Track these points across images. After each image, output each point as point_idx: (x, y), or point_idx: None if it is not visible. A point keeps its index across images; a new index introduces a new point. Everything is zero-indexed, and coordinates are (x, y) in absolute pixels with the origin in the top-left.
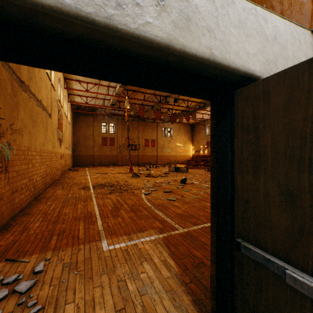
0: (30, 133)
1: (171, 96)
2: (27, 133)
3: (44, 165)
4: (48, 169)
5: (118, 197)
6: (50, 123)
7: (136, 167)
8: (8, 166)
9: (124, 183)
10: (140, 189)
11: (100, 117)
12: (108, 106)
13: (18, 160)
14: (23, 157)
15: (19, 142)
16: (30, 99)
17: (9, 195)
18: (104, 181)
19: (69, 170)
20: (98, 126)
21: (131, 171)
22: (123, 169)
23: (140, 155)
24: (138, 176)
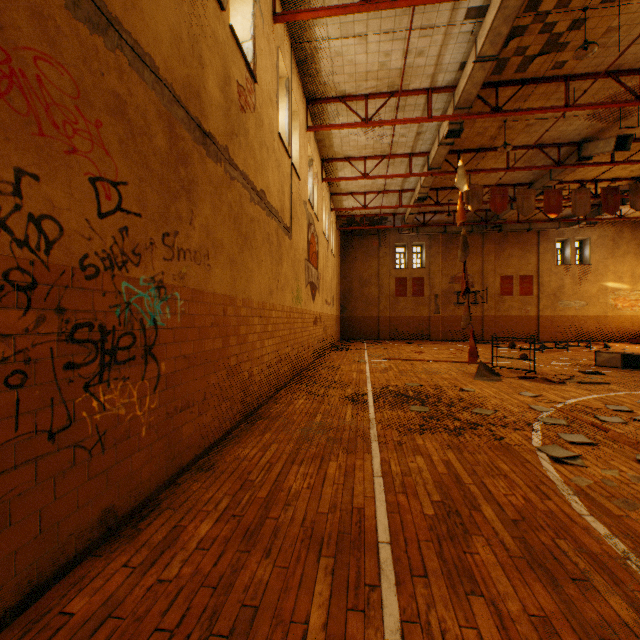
0: (232, 263)
1: (601, 137)
2: (221, 263)
3: (272, 339)
4: (282, 348)
5: (448, 454)
6: (288, 248)
7: (477, 345)
8: (154, 343)
9: (459, 394)
10: (519, 426)
11: (391, 235)
12: (410, 206)
13: (192, 328)
14: (210, 320)
15: (195, 281)
16: (232, 183)
17: (158, 421)
18: (402, 383)
19: (332, 348)
20: (387, 256)
21: (474, 361)
22: (447, 352)
23: (488, 317)
24: (494, 376)
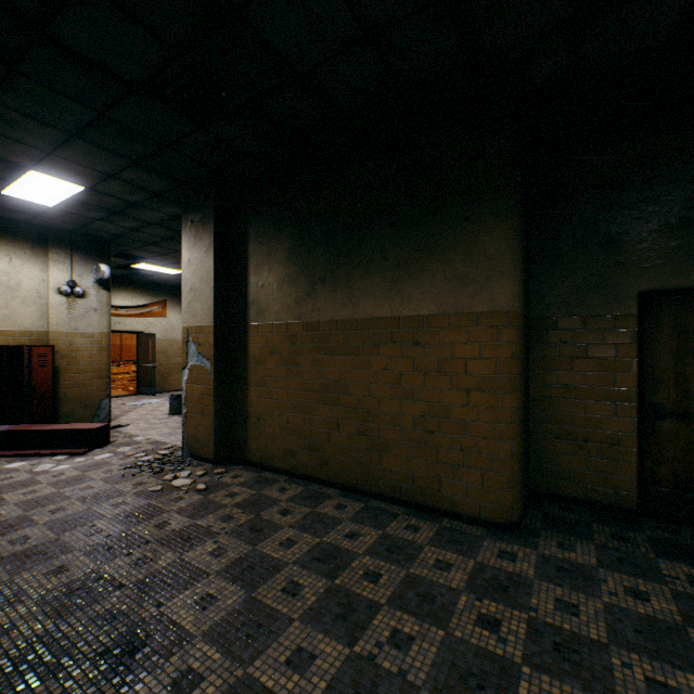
0: None
1: None
2: None
3: None
4: None
5: None
6: None
7: None
8: None
9: None
10: None
11: None
12: None
13: None
14: None
15: None
16: None
17: None
18: None
19: None
20: None
21: None
22: None
23: None
24: None
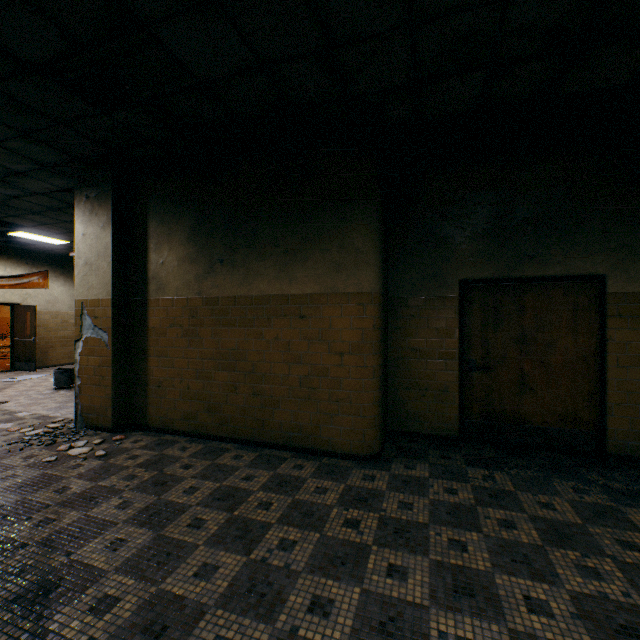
0: None
1: None
2: None
3: None
4: None
5: None
6: None
7: None
8: None
9: None
10: None
11: None
12: None
13: None
14: None
15: None
16: None
17: None
18: None
19: None
20: None
21: None
22: None
23: None
24: None
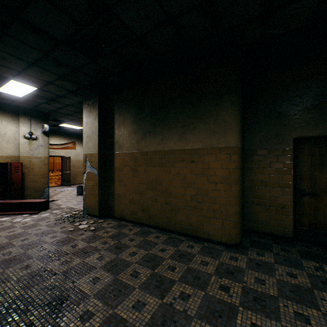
0: None
1: None
2: None
3: None
4: None
5: None
6: None
7: None
8: None
9: None
10: None
11: None
12: None
13: None
14: None
15: None
16: None
17: None
18: None
19: None
20: None
21: None
22: None
23: None
24: None
